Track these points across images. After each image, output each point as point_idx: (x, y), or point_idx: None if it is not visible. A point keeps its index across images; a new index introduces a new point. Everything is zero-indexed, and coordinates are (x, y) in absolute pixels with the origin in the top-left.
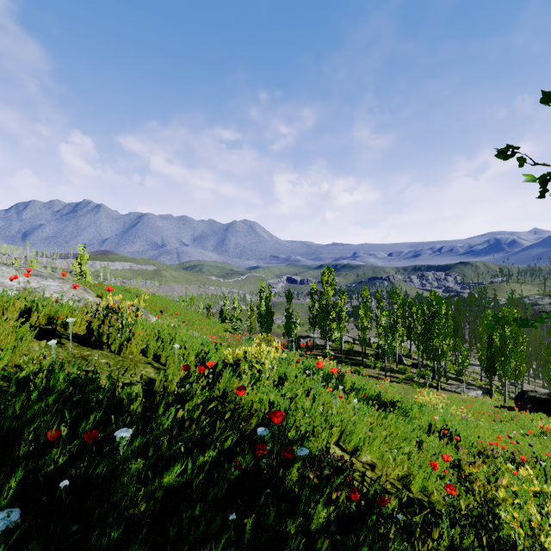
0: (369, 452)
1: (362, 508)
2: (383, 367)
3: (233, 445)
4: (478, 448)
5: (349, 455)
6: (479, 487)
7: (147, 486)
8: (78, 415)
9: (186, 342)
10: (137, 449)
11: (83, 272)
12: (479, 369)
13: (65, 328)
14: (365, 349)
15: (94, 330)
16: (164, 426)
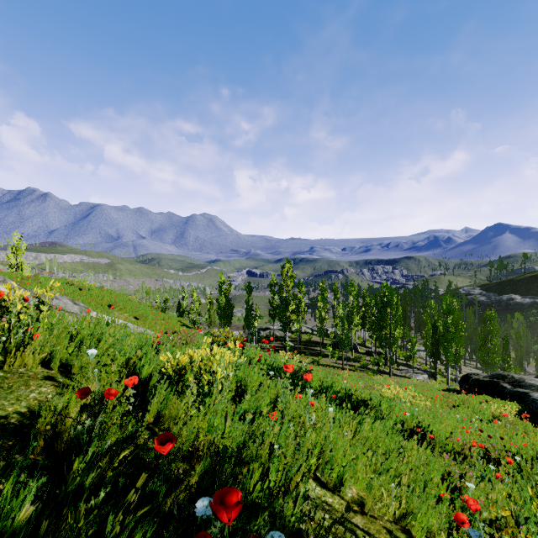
0: (354, 482)
1: None
2: (340, 356)
3: None
4: (454, 448)
5: (331, 493)
6: None
7: None
8: None
9: (114, 344)
10: None
11: (20, 264)
12: (423, 354)
13: None
14: (323, 340)
15: None
16: (16, 516)
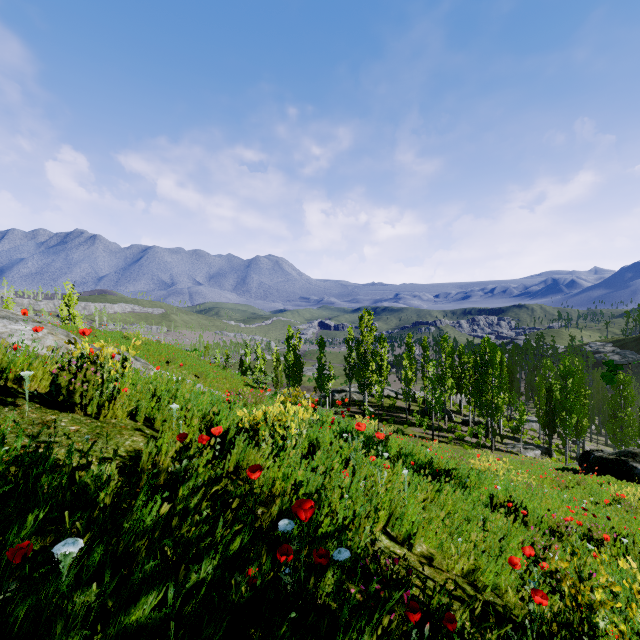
0: (425, 539)
1: (425, 636)
2: (430, 425)
3: (244, 548)
4: (549, 525)
5: (400, 546)
6: (570, 588)
7: (103, 631)
8: (4, 517)
9: (190, 400)
10: (99, 563)
11: (72, 315)
12: (536, 426)
13: (20, 384)
14: (409, 405)
15: (62, 386)
16: (145, 522)
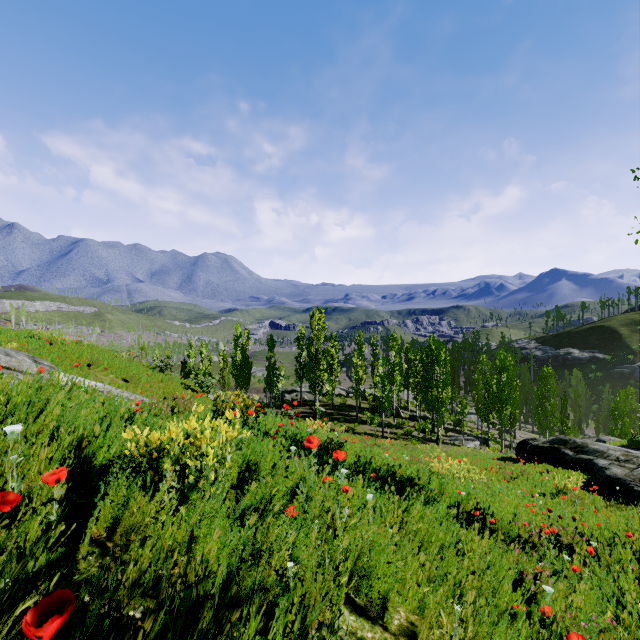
0: (403, 602)
1: None
2: (380, 422)
3: None
4: (520, 534)
5: (371, 622)
6: None
7: None
8: None
9: (63, 416)
10: None
11: None
12: (474, 418)
13: None
14: (360, 403)
15: None
16: None
